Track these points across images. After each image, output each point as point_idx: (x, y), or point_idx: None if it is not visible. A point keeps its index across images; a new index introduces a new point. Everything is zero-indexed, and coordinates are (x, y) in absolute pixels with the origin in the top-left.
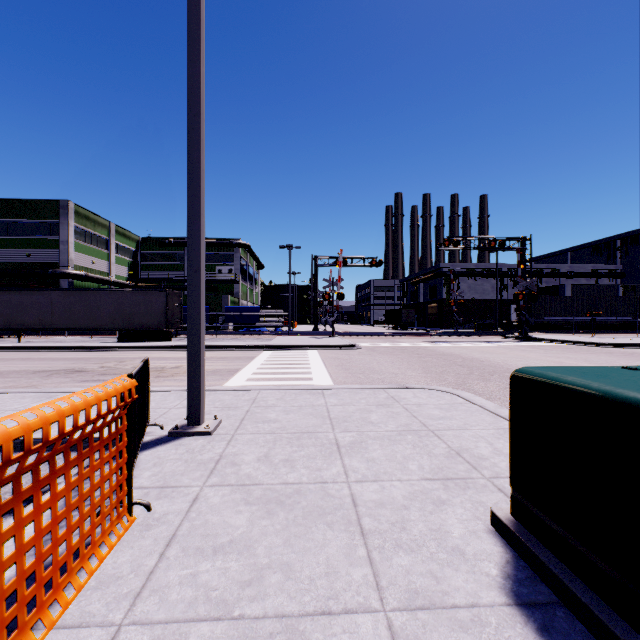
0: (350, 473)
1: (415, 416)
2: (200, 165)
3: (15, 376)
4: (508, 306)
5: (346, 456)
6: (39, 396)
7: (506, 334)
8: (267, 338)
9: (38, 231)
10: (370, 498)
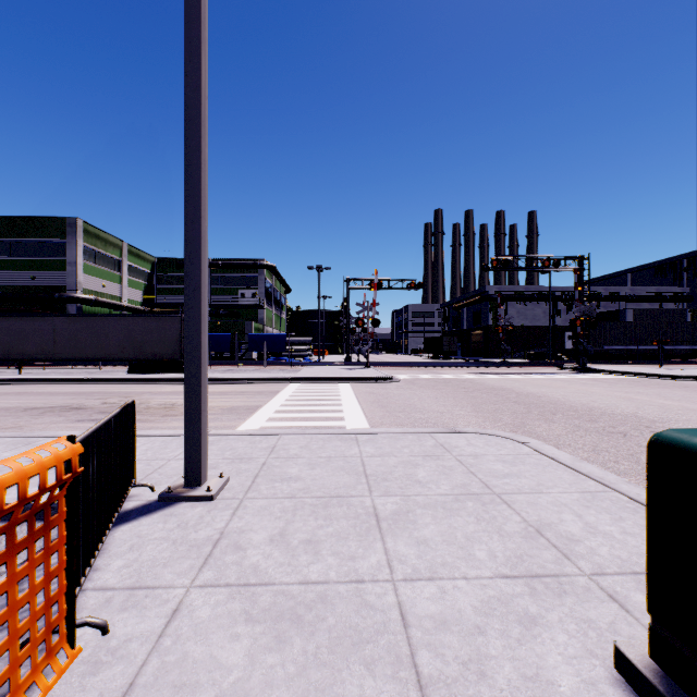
0: (395, 564)
1: (473, 472)
2: (200, 154)
3: (2, 414)
4: (561, 333)
5: (389, 535)
6: (16, 442)
7: (561, 365)
8: (294, 369)
9: (44, 251)
10: (426, 611)
